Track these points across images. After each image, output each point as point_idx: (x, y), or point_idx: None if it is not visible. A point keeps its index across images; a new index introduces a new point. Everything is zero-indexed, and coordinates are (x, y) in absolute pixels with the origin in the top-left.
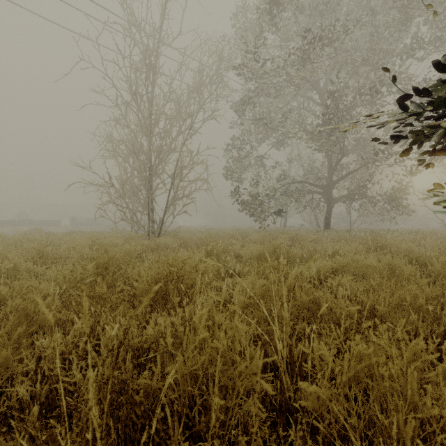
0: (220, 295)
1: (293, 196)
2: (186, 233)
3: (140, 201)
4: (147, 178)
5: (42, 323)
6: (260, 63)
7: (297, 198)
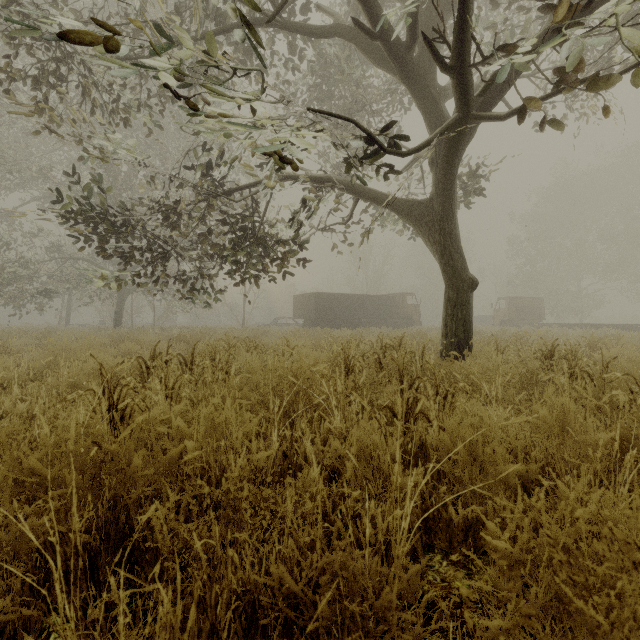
0: None
1: (70, 282)
2: None
3: None
4: None
5: None
6: None
7: (77, 285)
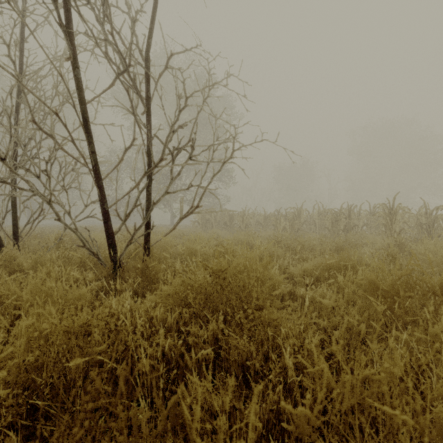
0: None
1: None
2: None
3: None
4: None
5: None
6: None
7: None
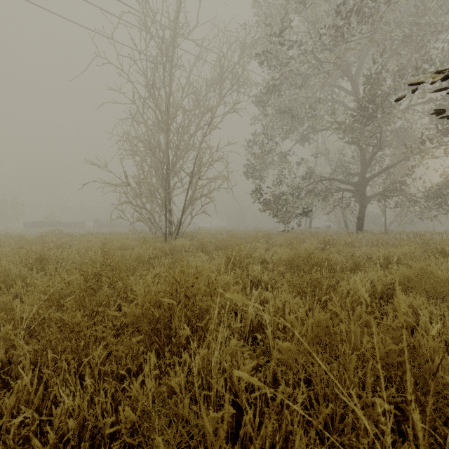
0: (245, 316)
1: (320, 195)
2: (205, 235)
3: (157, 201)
4: (164, 177)
5: (5, 357)
6: (287, 46)
7: (324, 198)
